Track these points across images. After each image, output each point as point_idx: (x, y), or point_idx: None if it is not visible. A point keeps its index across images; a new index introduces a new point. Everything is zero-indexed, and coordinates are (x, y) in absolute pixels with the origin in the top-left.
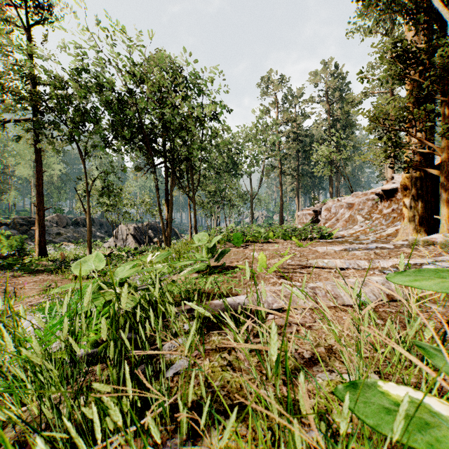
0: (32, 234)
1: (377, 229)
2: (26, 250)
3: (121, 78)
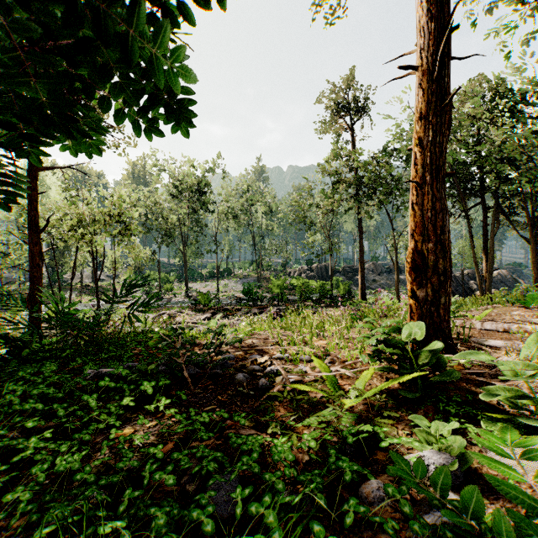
0: (355, 280)
1: None
2: (352, 294)
3: None
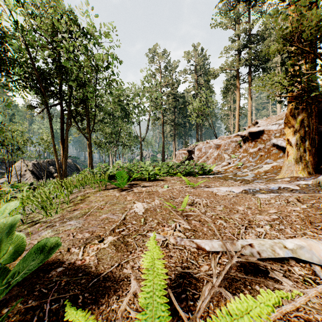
0: None
1: (247, 166)
2: None
3: None
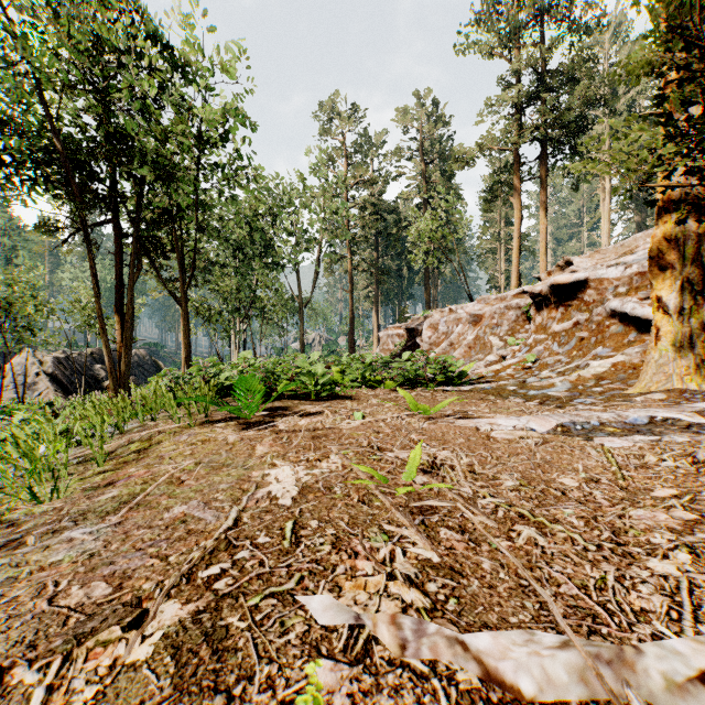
0: None
1: (549, 363)
2: None
3: None
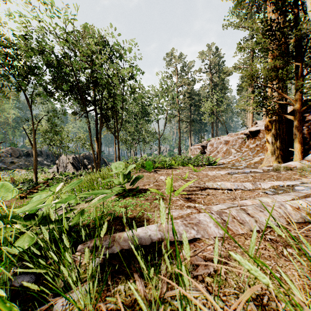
0: None
1: (246, 158)
2: None
3: (59, 43)
